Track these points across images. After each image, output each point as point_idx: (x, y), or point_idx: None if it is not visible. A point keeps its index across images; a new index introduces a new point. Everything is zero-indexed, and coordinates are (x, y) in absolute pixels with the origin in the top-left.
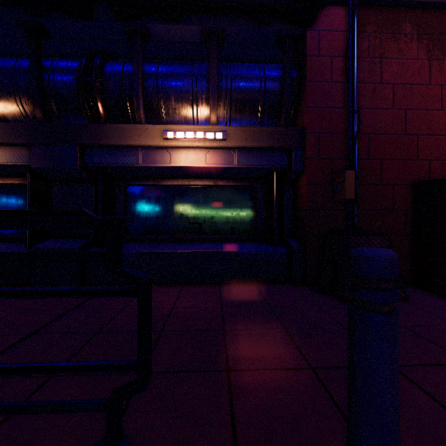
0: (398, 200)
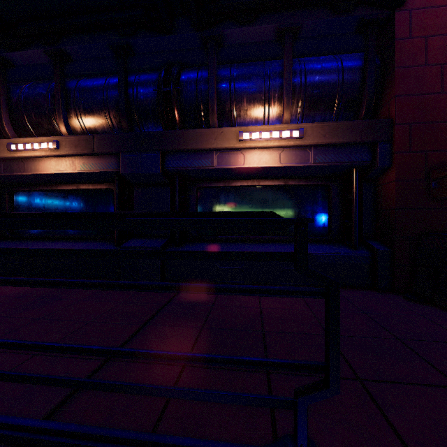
0: None
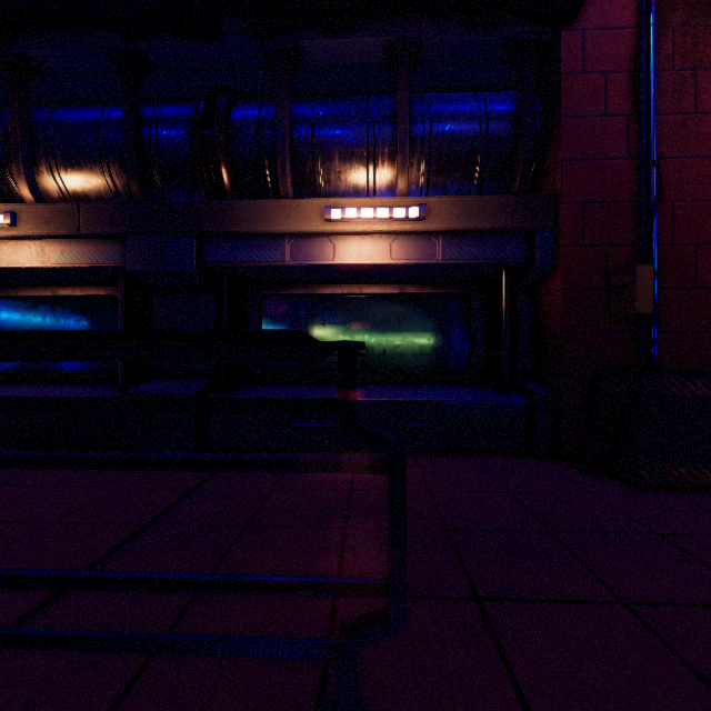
0: None
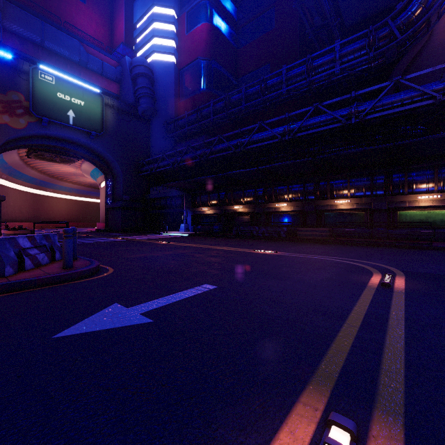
0: None
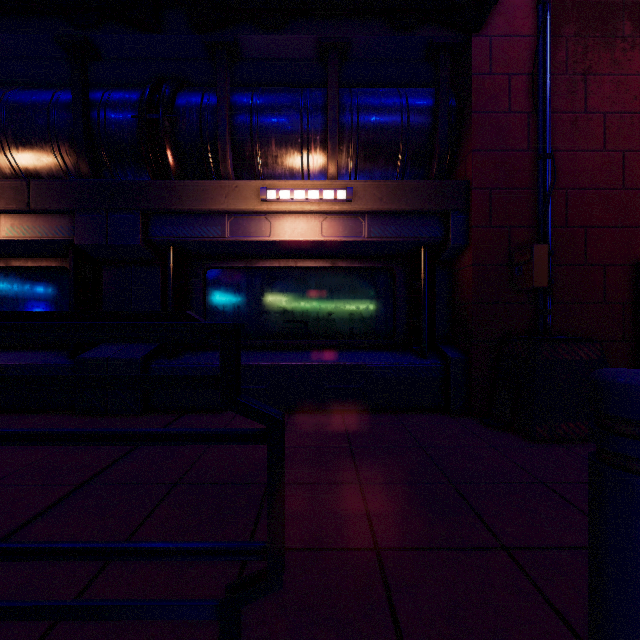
0: (613, 288)
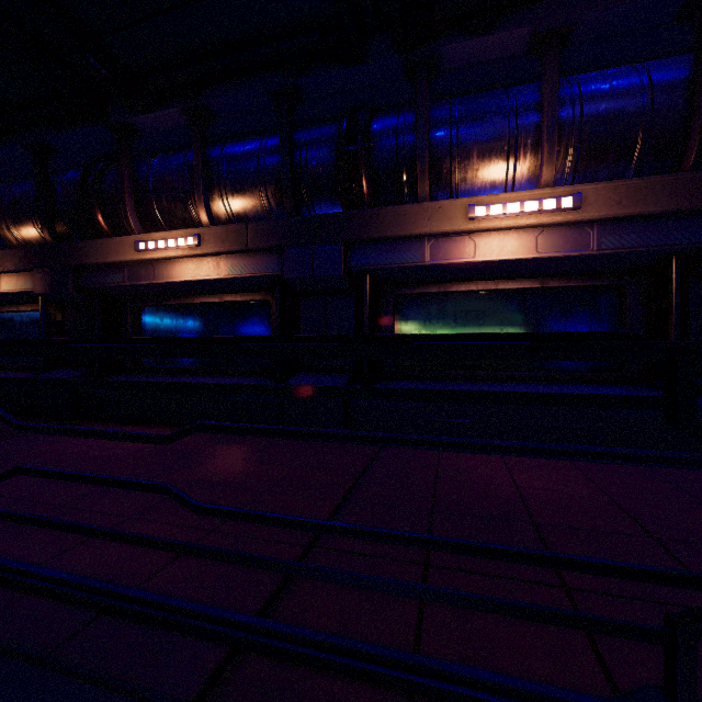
0: None
